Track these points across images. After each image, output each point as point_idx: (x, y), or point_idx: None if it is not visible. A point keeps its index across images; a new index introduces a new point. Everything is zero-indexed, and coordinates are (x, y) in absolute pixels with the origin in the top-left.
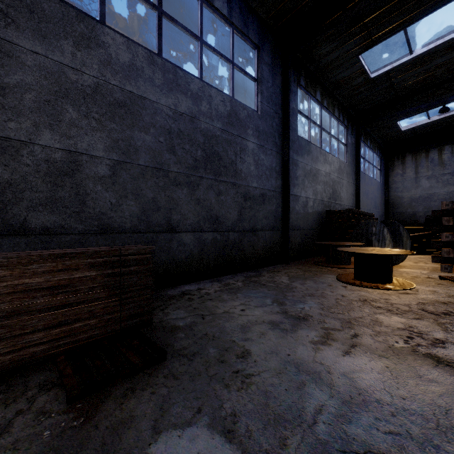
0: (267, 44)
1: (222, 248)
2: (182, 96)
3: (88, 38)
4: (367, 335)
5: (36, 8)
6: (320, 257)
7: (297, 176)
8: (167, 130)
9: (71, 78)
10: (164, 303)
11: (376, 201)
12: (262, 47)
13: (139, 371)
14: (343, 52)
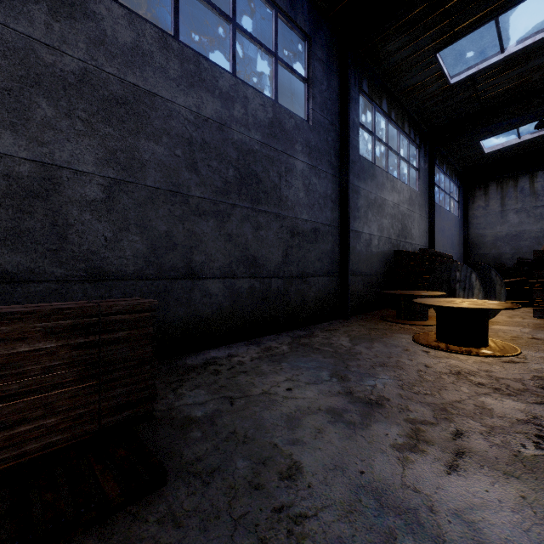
0: (321, 35)
1: (262, 300)
2: (208, 95)
3: (70, 5)
4: (475, 434)
5: None
6: (388, 310)
7: (358, 207)
8: (187, 139)
9: (44, 59)
10: (179, 378)
11: (453, 239)
12: (314, 38)
13: (117, 510)
14: (417, 49)
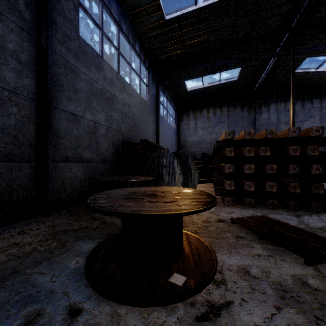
0: None
1: None
2: None
3: None
4: None
5: None
6: None
7: (77, 89)
8: None
9: None
10: None
11: (172, 141)
12: None
13: None
14: None
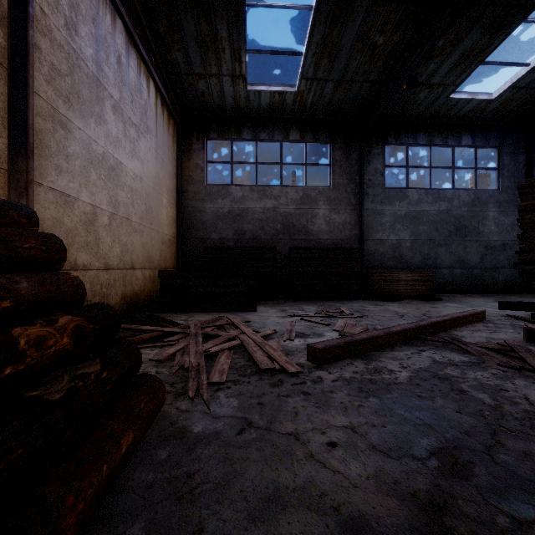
0: (508, 139)
1: (467, 278)
2: (442, 202)
3: (403, 197)
4: None
5: (389, 196)
6: None
7: None
8: (434, 221)
9: (398, 214)
10: (435, 296)
11: None
12: (502, 144)
13: (435, 300)
14: None
